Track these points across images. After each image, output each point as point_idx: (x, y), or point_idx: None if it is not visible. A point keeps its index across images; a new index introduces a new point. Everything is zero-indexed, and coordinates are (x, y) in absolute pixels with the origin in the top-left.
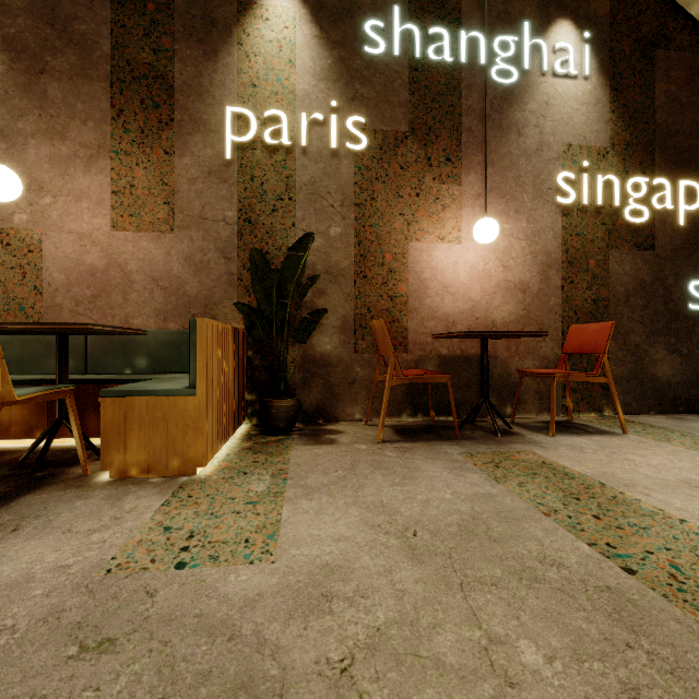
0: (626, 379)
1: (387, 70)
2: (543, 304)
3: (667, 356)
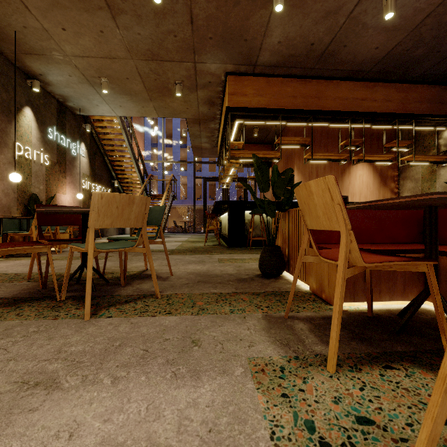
0: None
1: (53, 143)
2: None
3: None
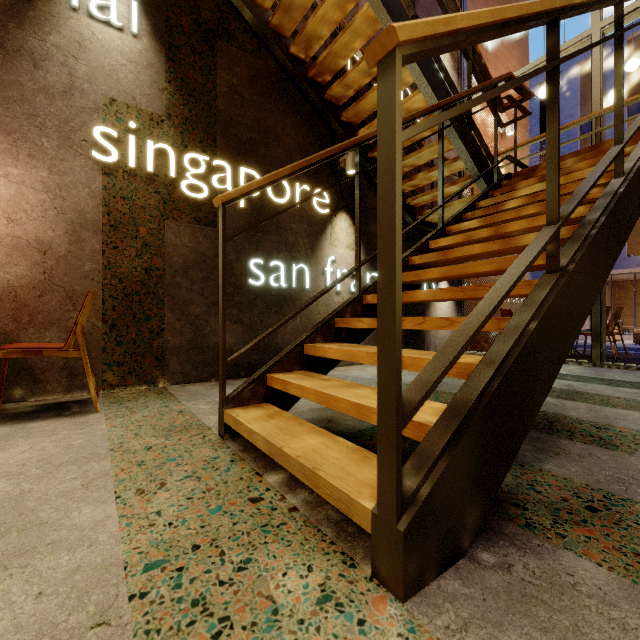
0: (185, 349)
1: None
2: (74, 268)
3: (230, 326)
